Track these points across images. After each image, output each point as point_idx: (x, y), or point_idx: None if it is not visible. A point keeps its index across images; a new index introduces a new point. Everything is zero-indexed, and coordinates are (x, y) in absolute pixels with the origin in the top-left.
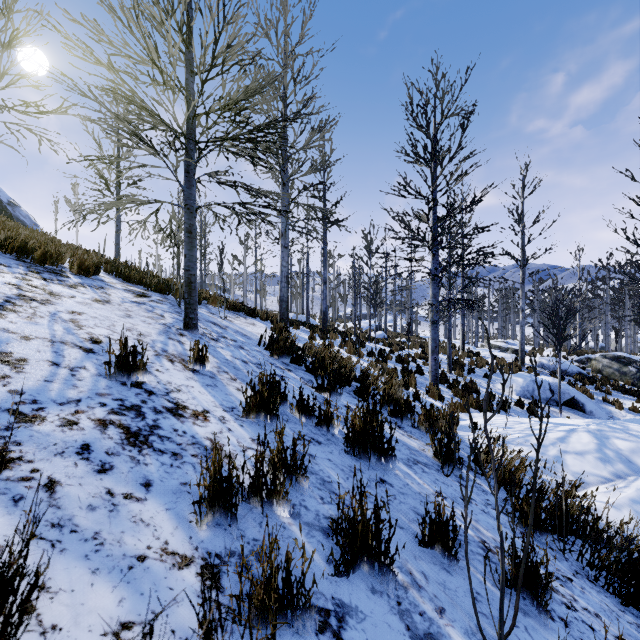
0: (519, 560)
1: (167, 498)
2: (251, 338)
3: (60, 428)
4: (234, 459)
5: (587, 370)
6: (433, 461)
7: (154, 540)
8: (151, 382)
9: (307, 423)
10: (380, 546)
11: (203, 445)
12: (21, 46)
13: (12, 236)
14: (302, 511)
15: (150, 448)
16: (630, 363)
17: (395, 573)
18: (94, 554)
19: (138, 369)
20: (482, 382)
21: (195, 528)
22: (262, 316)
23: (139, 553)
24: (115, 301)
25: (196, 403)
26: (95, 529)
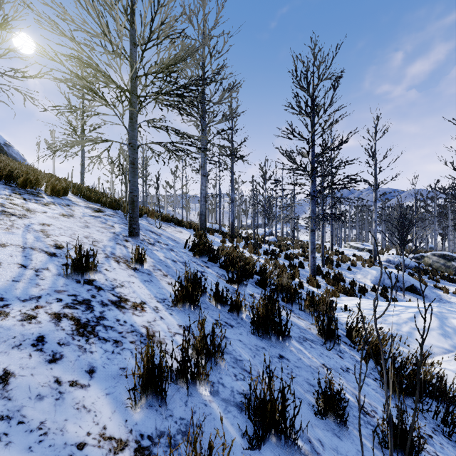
0: (395, 426)
1: (107, 383)
2: (179, 242)
3: (20, 322)
4: (165, 344)
5: (421, 264)
6: (317, 338)
7: (94, 426)
8: (100, 279)
9: (222, 310)
10: (286, 422)
11: (140, 332)
12: (10, 28)
13: (1, 167)
14: (220, 388)
15: (96, 337)
16: (452, 259)
17: (299, 447)
18: (37, 445)
19: (90, 269)
20: (346, 273)
21: (130, 411)
22: (187, 226)
23: (79, 440)
24: (77, 215)
25: (135, 296)
26: (41, 419)
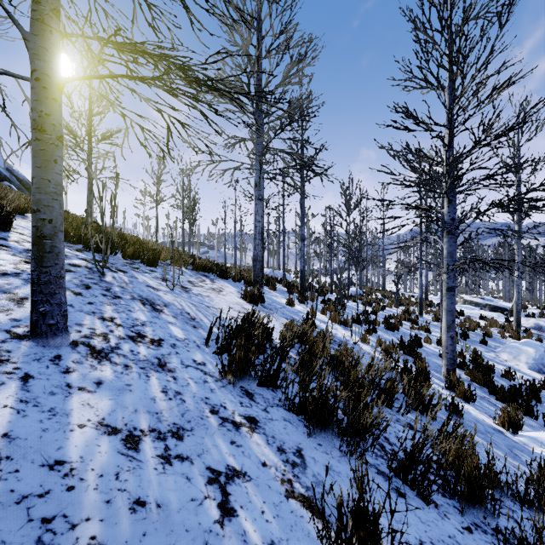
0: None
1: None
2: (200, 324)
3: None
4: None
5: None
6: None
7: None
8: None
9: None
10: None
11: None
12: None
13: None
14: None
15: None
16: None
17: None
18: None
19: None
20: (482, 350)
21: None
22: (234, 277)
23: None
24: None
25: None
26: None
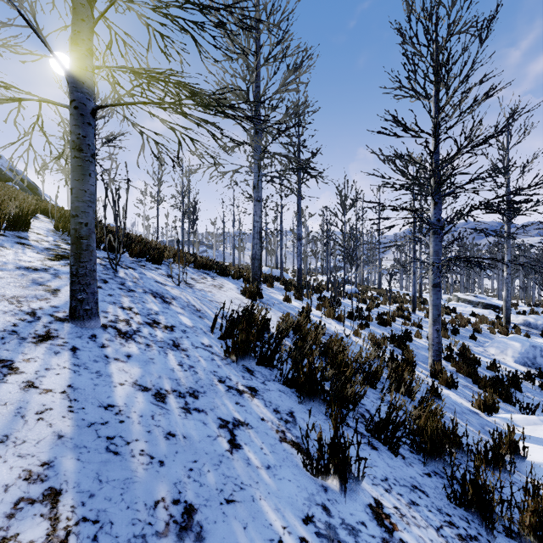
0: None
1: None
2: (205, 315)
3: None
4: None
5: None
6: None
7: None
8: None
9: None
10: None
11: None
12: None
13: None
14: None
15: None
16: None
17: None
18: None
19: None
20: (471, 345)
21: None
22: (234, 274)
23: None
24: None
25: None
26: None
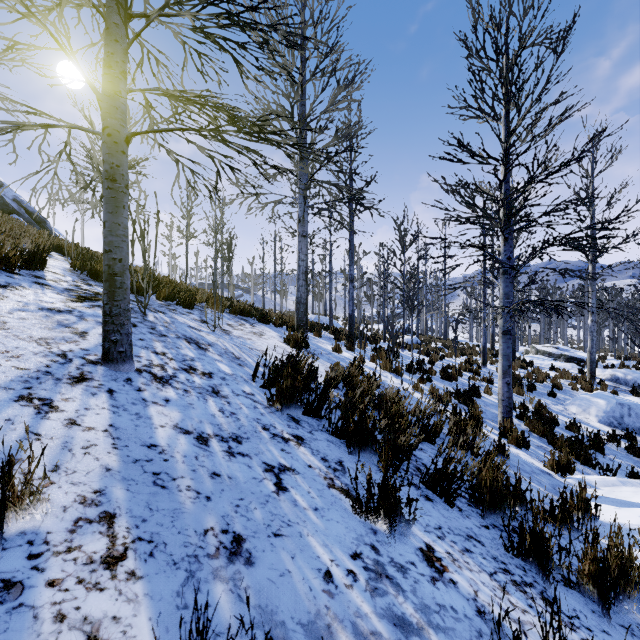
0: None
1: None
2: (245, 363)
3: None
4: None
5: None
6: None
7: None
8: None
9: None
10: None
11: None
12: None
13: None
14: None
15: None
16: None
17: None
18: None
19: None
20: (549, 403)
21: None
22: (276, 321)
23: None
24: None
25: None
26: None
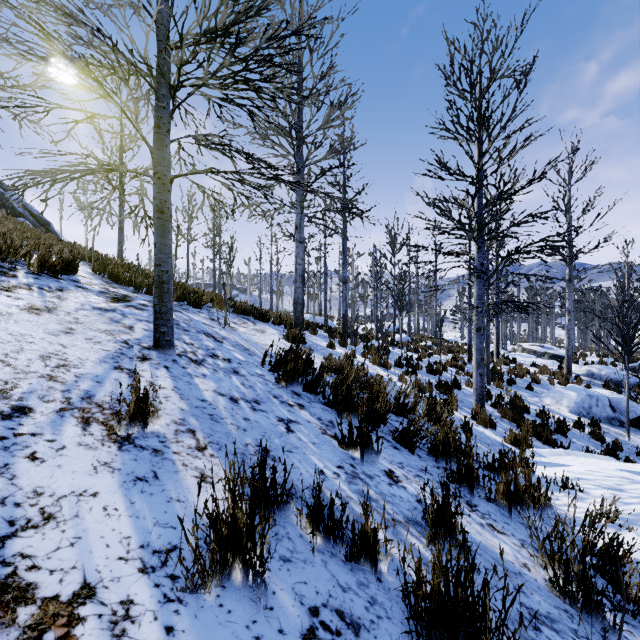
0: None
1: None
2: (254, 353)
3: None
4: None
5: None
6: (554, 600)
7: None
8: None
9: (328, 551)
10: None
11: None
12: None
13: None
14: None
15: None
16: None
17: None
18: None
19: None
20: (526, 395)
21: None
22: (274, 320)
23: None
24: (65, 308)
25: (71, 561)
26: None
